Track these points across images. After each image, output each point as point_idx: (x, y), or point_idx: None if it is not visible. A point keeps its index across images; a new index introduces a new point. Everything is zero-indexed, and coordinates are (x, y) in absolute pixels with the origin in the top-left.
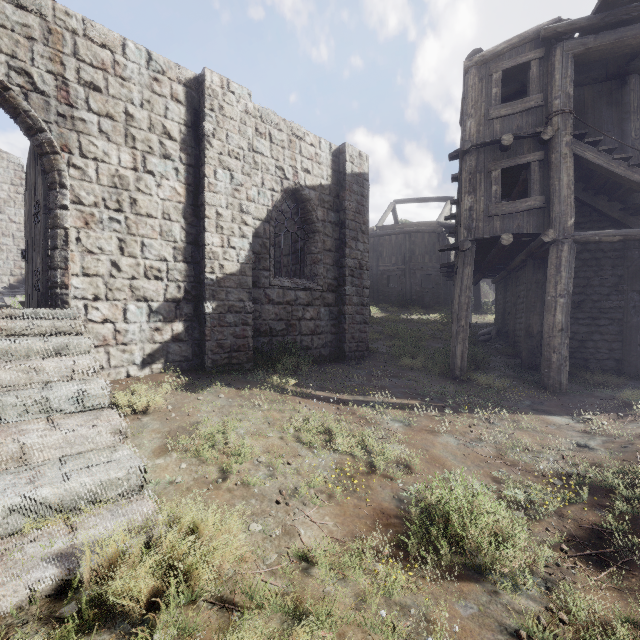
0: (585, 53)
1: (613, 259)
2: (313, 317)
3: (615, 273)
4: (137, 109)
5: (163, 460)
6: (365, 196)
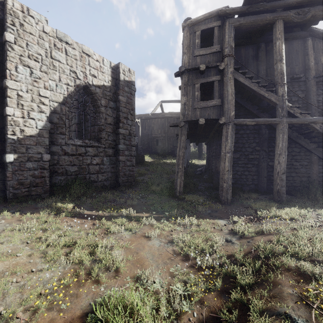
0: (239, 26)
1: (254, 134)
2: (98, 163)
3: (255, 141)
4: None
5: None
6: (133, 94)
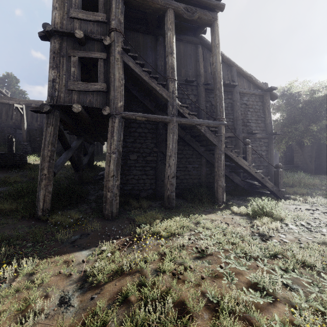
0: None
1: (152, 133)
2: None
3: (153, 141)
4: None
5: None
6: None
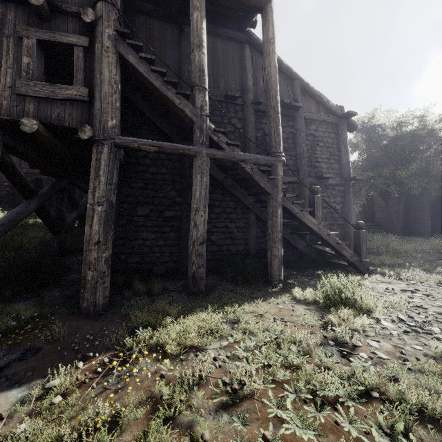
0: None
1: (174, 175)
2: None
3: (175, 187)
4: None
5: None
6: None
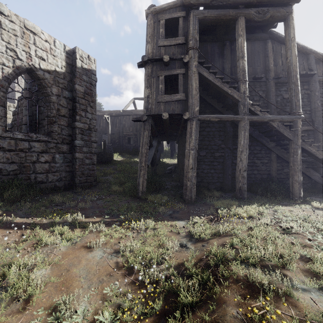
0: (204, 19)
1: (219, 132)
2: (48, 160)
3: (220, 139)
4: None
5: None
6: (93, 84)
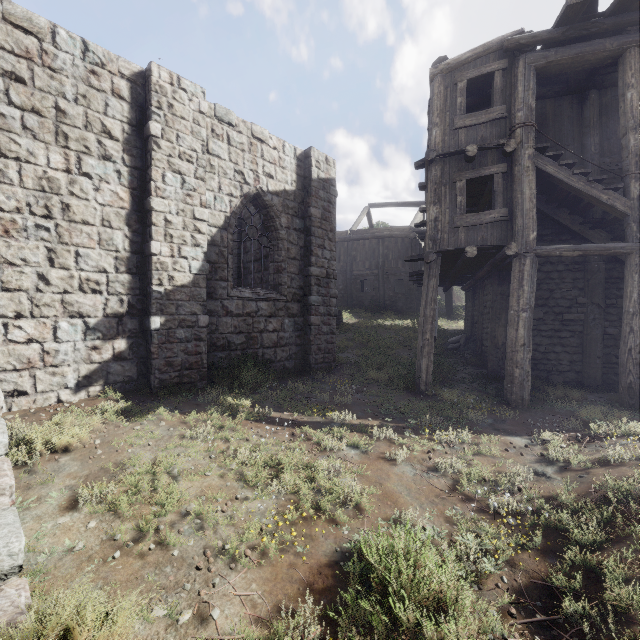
0: (547, 66)
1: (574, 272)
2: (276, 329)
3: (576, 286)
4: (70, 104)
5: (69, 518)
6: (332, 202)
